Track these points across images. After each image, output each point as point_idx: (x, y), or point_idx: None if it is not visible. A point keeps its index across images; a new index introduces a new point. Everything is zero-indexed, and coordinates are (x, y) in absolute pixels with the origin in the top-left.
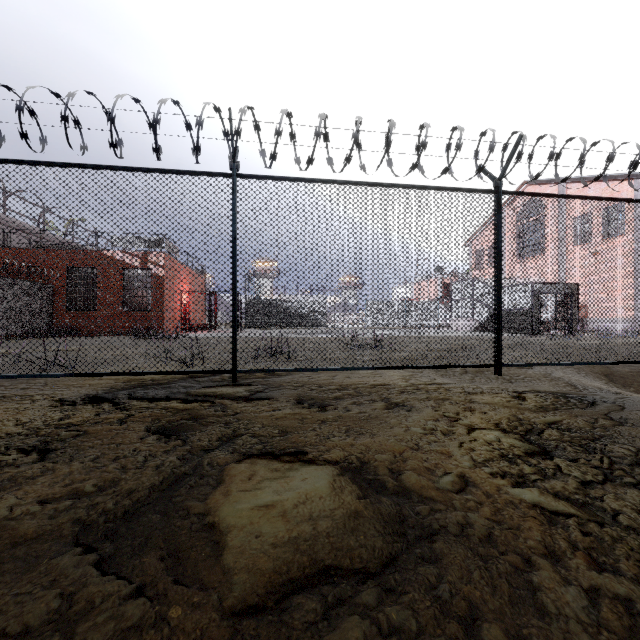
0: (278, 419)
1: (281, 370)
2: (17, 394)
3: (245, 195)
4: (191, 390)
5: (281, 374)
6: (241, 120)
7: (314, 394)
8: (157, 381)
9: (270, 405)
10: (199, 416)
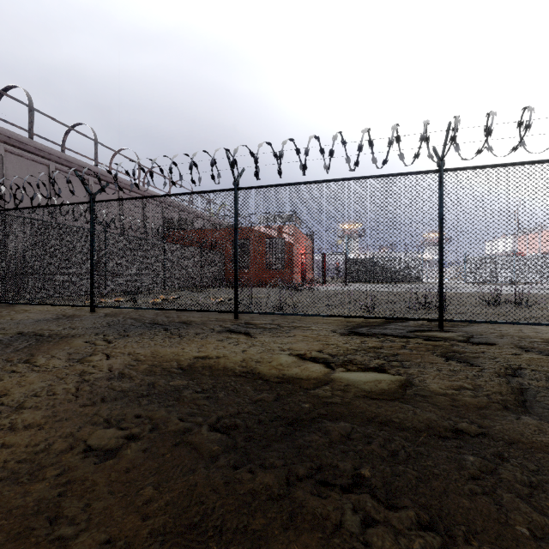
0: (531, 360)
1: (482, 322)
2: (298, 325)
3: (450, 184)
4: (411, 332)
5: (462, 324)
6: (457, 129)
7: (528, 344)
8: (369, 323)
9: (501, 349)
10: (457, 351)
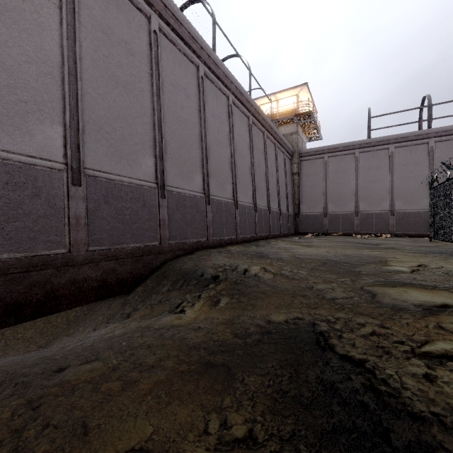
0: None
1: None
2: None
3: None
4: None
5: None
6: None
7: None
8: None
9: None
10: None
